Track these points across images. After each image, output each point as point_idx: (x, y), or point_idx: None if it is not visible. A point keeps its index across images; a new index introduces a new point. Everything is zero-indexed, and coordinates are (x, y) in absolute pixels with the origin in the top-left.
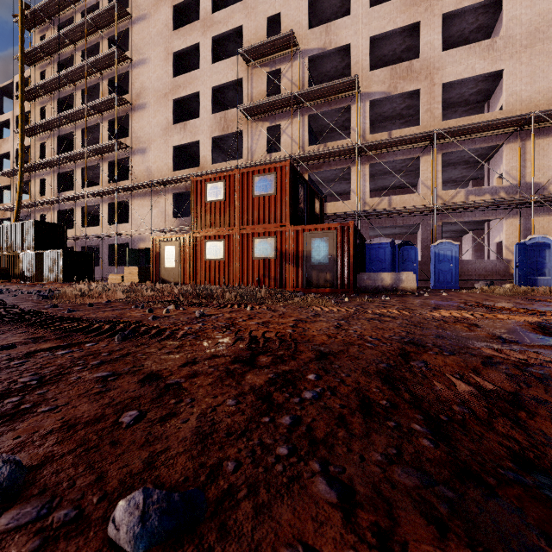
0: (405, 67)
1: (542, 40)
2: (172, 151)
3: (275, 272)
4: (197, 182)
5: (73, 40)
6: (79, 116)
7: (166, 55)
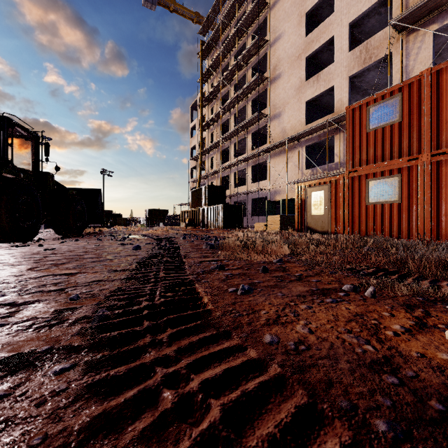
0: None
1: None
2: (304, 106)
3: None
4: (353, 110)
5: (229, 51)
6: (233, 105)
7: (298, 20)
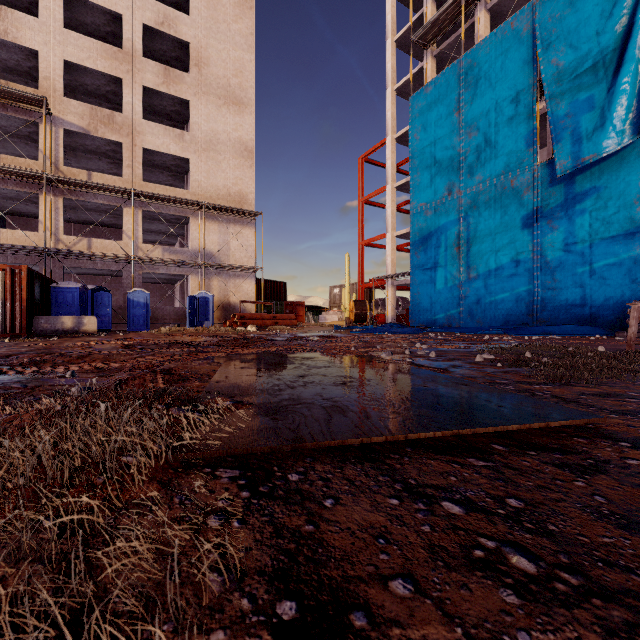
0: (107, 115)
1: (214, 150)
2: None
3: None
4: None
5: None
6: None
7: None
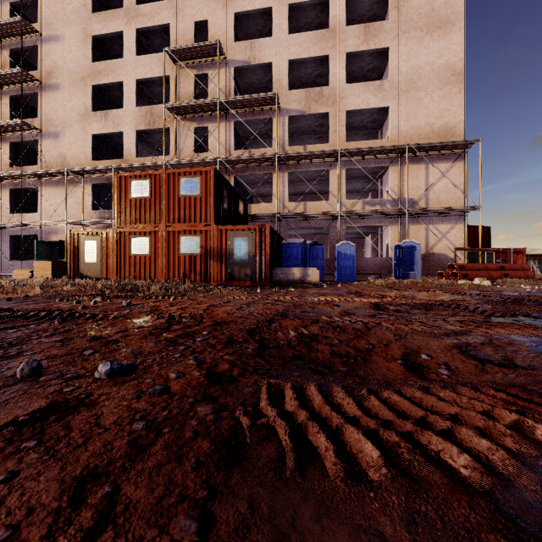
0: (317, 92)
1: (414, 88)
2: (91, 139)
3: (200, 268)
4: (121, 178)
5: None
6: None
7: (83, 37)
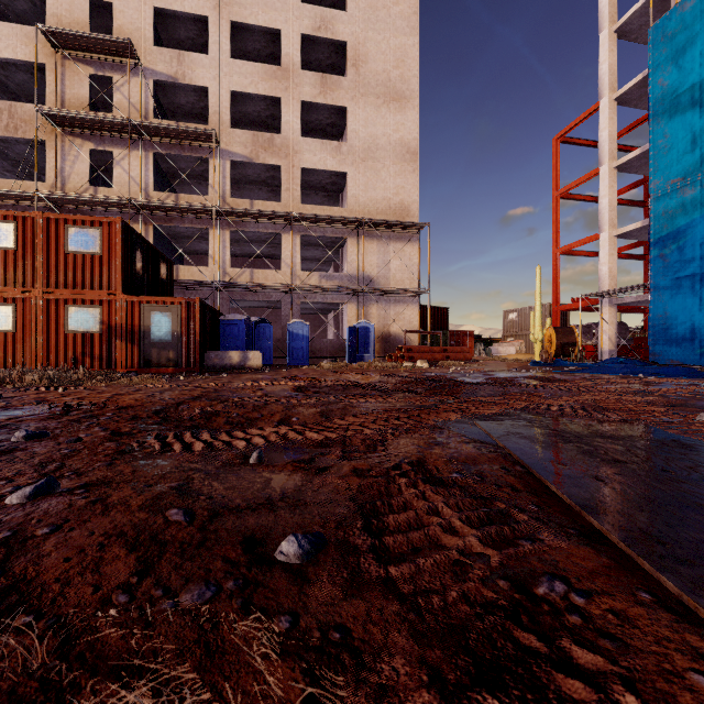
0: (267, 138)
1: (372, 158)
2: None
3: (101, 350)
4: None
5: None
6: None
7: None
